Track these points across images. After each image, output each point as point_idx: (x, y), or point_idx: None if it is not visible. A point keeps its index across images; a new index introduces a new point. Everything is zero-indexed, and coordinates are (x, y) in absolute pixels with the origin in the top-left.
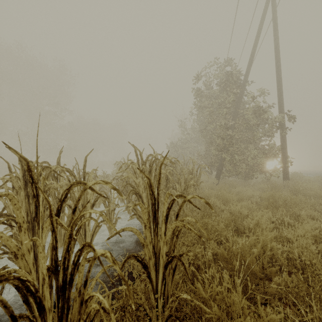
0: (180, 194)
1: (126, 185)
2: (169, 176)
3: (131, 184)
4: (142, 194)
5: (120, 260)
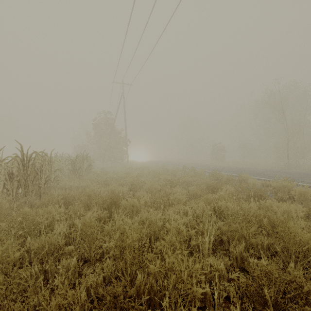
0: (91, 159)
1: None
2: None
3: None
4: None
5: None
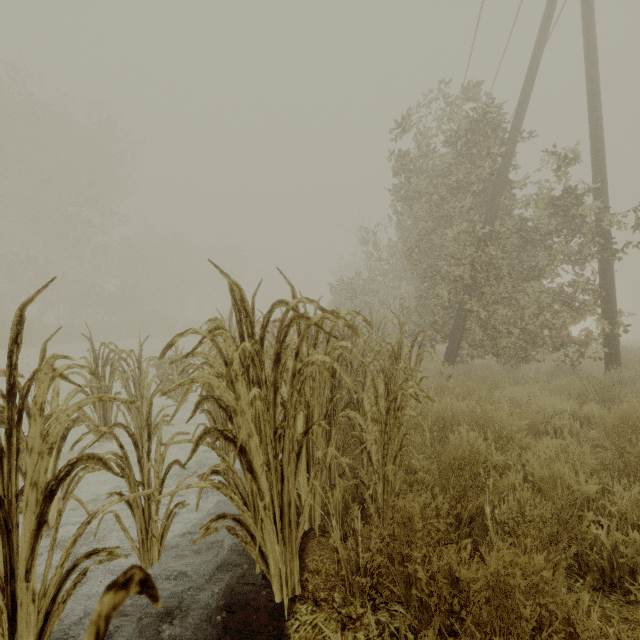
0: None
1: (200, 401)
2: (344, 375)
3: (218, 398)
4: (249, 441)
5: None
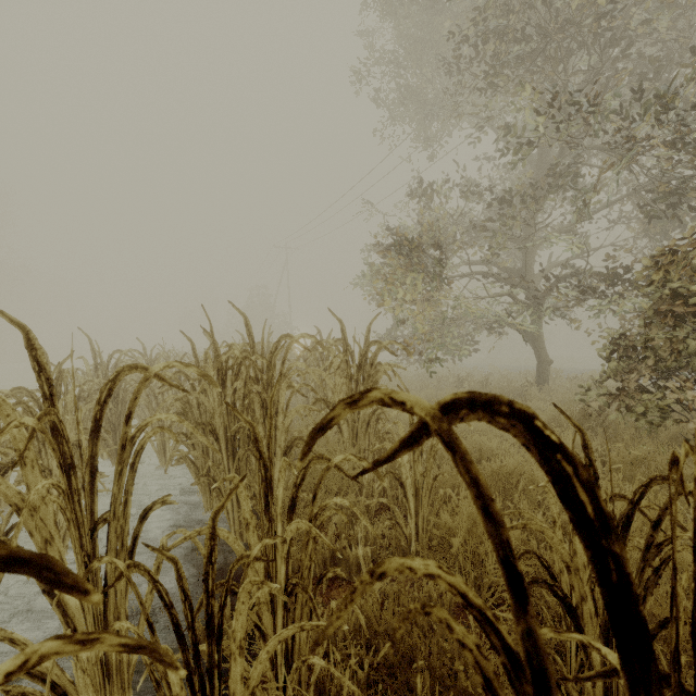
0: None
1: None
2: None
3: None
4: None
5: None
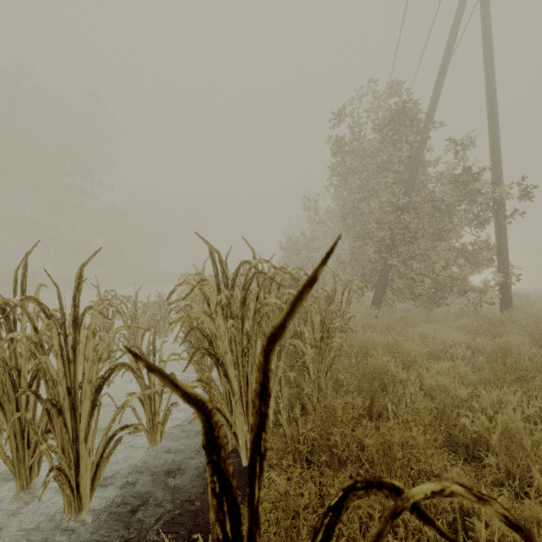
0: (371, 477)
1: (189, 331)
2: None
3: (202, 329)
4: (225, 356)
5: (162, 541)
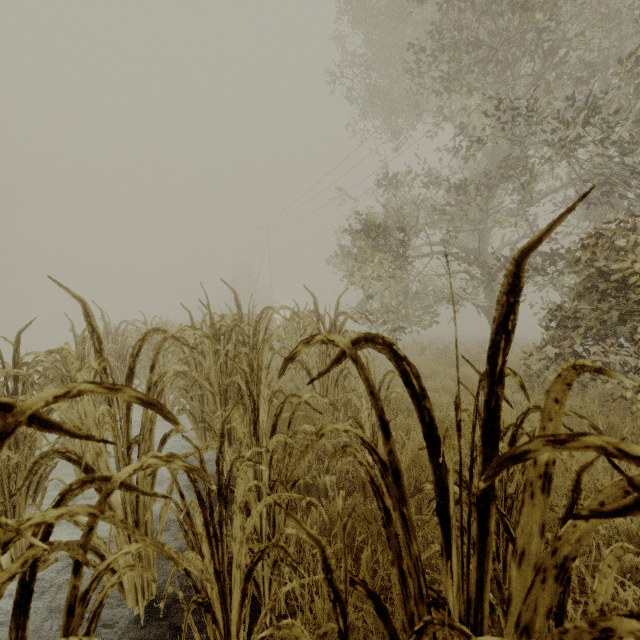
0: None
1: None
2: None
3: None
4: None
5: None
